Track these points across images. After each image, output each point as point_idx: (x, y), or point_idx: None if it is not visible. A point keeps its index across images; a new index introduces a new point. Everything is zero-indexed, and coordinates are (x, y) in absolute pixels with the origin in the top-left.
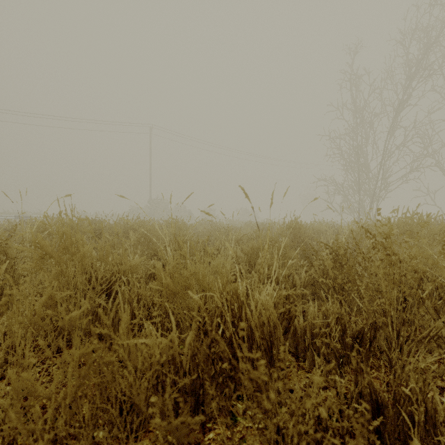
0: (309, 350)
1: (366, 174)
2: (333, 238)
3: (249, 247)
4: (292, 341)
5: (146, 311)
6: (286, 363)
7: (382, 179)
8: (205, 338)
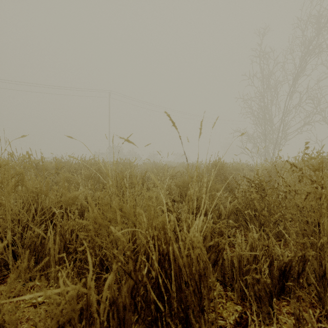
0: (237, 281)
1: (271, 127)
2: (248, 174)
3: (181, 181)
4: (219, 269)
5: (78, 243)
6: (215, 293)
7: (282, 130)
8: (127, 280)
